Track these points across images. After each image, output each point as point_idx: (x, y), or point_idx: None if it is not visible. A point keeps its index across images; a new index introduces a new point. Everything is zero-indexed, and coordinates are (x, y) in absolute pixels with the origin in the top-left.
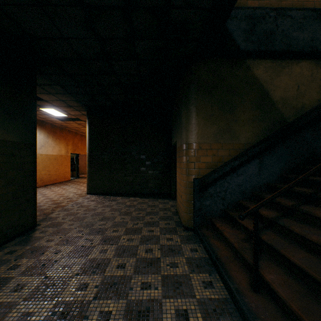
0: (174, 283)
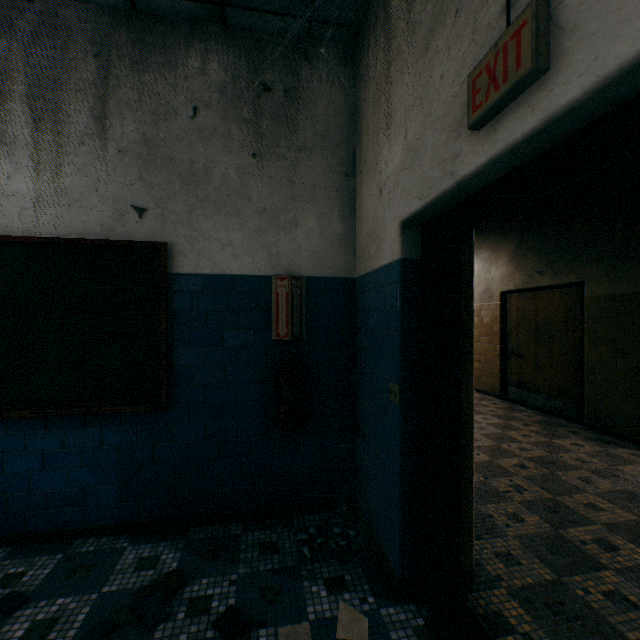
0: None
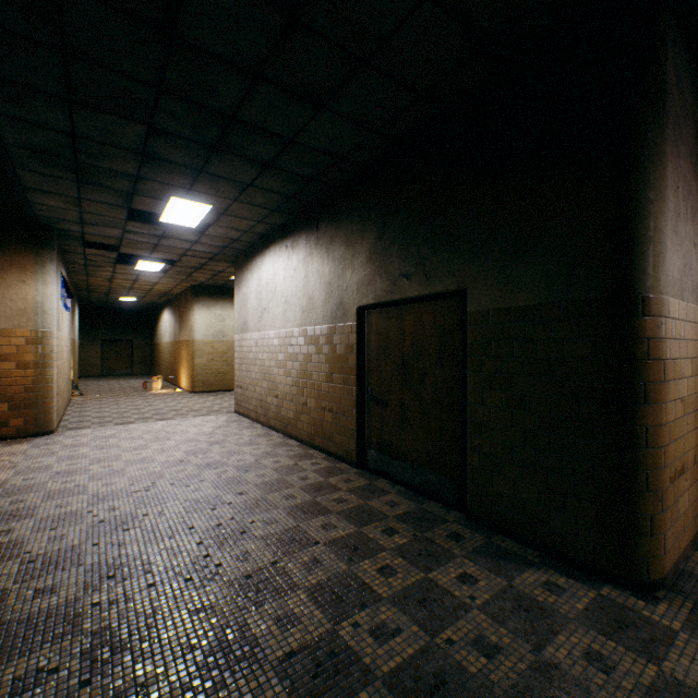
0: (46, 630)
